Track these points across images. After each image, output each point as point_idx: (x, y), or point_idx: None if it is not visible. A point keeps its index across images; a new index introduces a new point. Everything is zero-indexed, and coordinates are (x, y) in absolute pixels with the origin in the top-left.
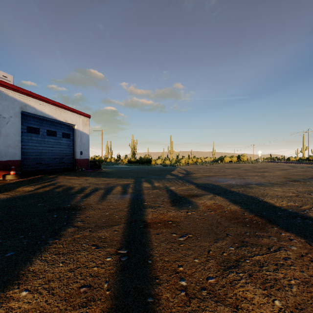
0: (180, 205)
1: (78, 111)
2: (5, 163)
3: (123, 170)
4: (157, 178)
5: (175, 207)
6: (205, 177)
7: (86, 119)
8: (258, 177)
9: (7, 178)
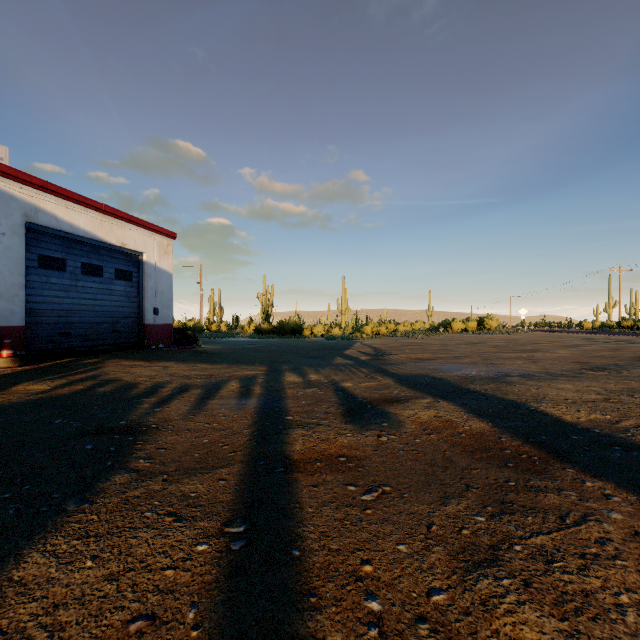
0: (363, 421)
1: (148, 225)
2: None
3: (245, 349)
4: (315, 364)
5: (353, 426)
6: (415, 361)
7: (166, 241)
8: (523, 361)
9: None
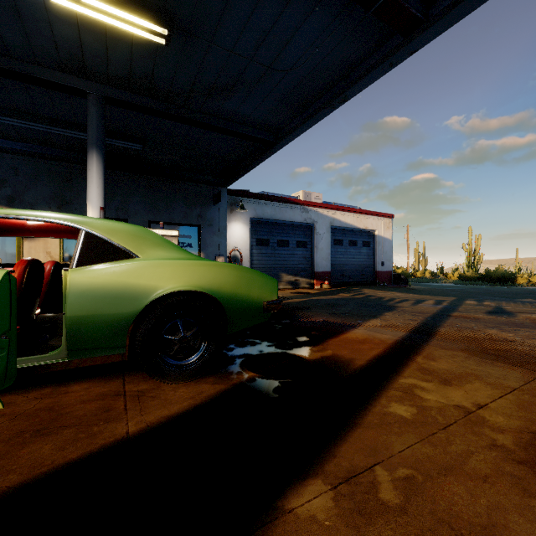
0: (493, 314)
1: (378, 213)
2: (320, 273)
3: (444, 289)
4: (496, 299)
5: (486, 314)
6: None
7: (388, 221)
8: None
9: (324, 287)
